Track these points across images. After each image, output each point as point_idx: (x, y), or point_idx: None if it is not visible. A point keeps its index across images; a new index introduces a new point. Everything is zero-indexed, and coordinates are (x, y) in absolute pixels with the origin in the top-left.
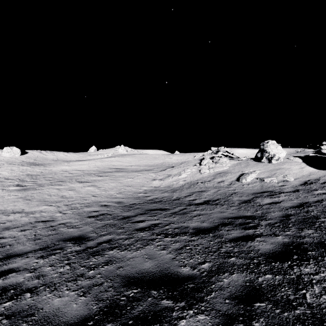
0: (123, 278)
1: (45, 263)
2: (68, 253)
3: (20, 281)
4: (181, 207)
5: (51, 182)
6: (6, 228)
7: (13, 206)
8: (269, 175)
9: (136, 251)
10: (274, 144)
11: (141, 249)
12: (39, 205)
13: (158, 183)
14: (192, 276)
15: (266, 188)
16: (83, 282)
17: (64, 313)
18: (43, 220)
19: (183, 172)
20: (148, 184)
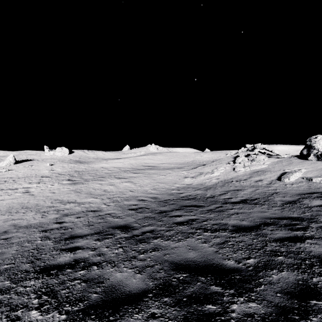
0: (170, 263)
1: (102, 244)
2: (118, 238)
3: (86, 256)
4: (217, 204)
5: (94, 178)
6: (65, 215)
7: (67, 197)
8: (319, 174)
9: (179, 242)
10: None
11: (183, 241)
12: (87, 197)
13: (190, 181)
14: (238, 269)
15: (314, 188)
16: (136, 263)
17: (127, 284)
18: (92, 210)
19: (216, 170)
20: (180, 181)
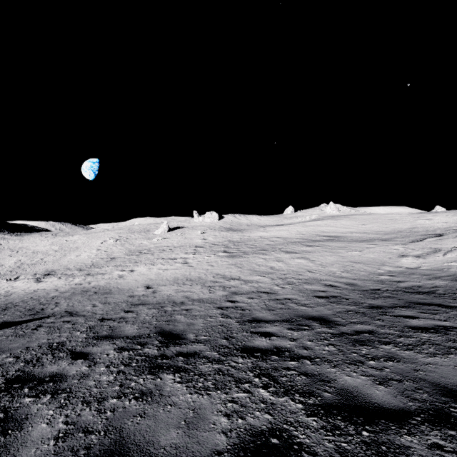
0: (433, 385)
1: (300, 336)
2: (321, 333)
3: (288, 346)
4: None
5: (254, 250)
6: (234, 293)
7: (229, 272)
8: None
9: (433, 357)
10: None
11: (441, 357)
12: (252, 274)
13: (413, 262)
14: None
15: None
16: (368, 370)
17: (369, 394)
18: (264, 291)
19: None
20: (392, 262)
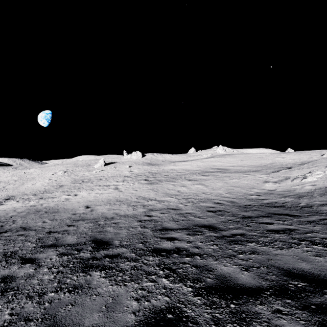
0: (279, 269)
1: (195, 239)
2: (209, 236)
3: (185, 247)
4: (319, 216)
5: (166, 179)
6: (151, 210)
7: (148, 194)
8: None
9: (280, 250)
10: None
11: (286, 250)
12: (165, 196)
13: (272, 186)
14: None
15: None
16: (238, 261)
17: (237, 278)
18: (172, 208)
19: (309, 174)
20: (259, 186)
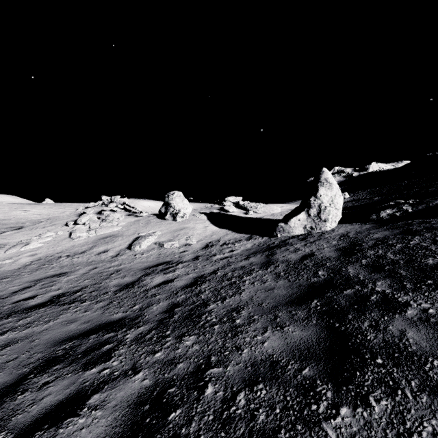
0: None
1: None
2: None
3: None
4: None
5: None
6: None
7: None
8: (171, 237)
9: None
10: (180, 196)
11: None
12: None
13: None
14: None
15: (164, 257)
16: None
17: None
18: None
19: (37, 238)
20: None
